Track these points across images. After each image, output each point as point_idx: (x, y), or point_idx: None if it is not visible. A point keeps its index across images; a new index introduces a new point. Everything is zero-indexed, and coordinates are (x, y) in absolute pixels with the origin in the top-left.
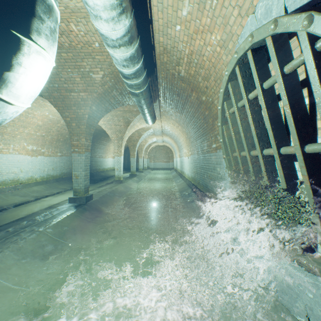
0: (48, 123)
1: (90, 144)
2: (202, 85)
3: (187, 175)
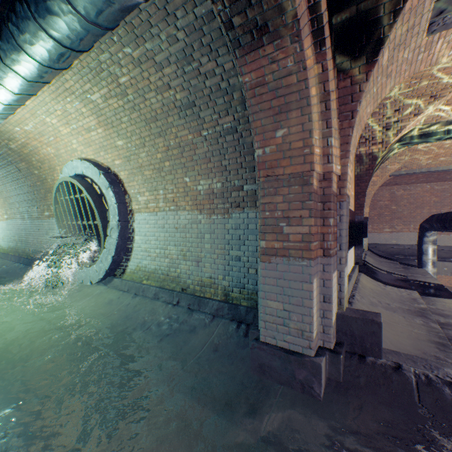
0: None
1: None
2: (36, 163)
3: None
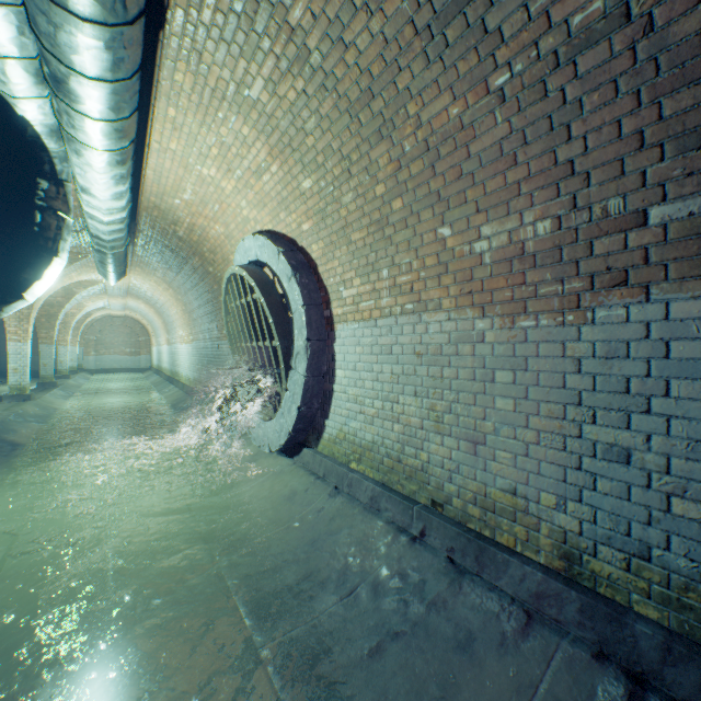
0: None
1: None
2: (209, 255)
3: (186, 378)
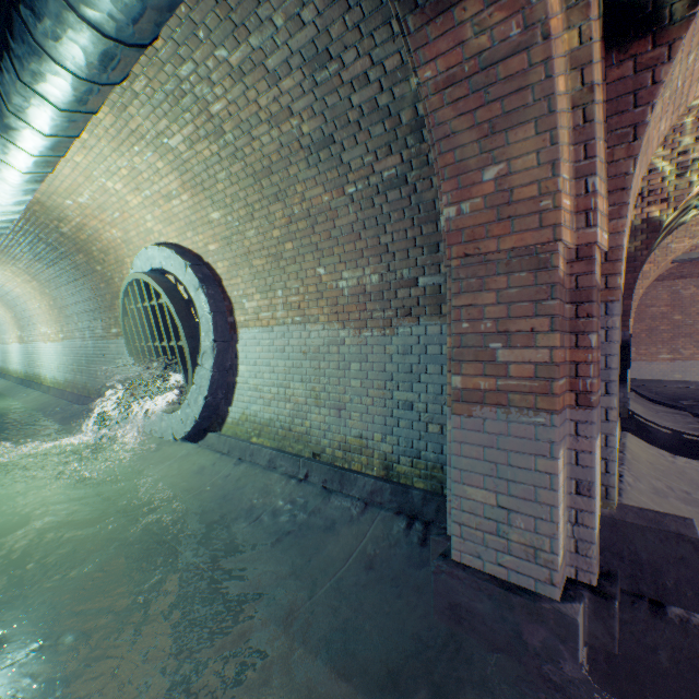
0: None
1: None
2: (98, 255)
3: (52, 380)
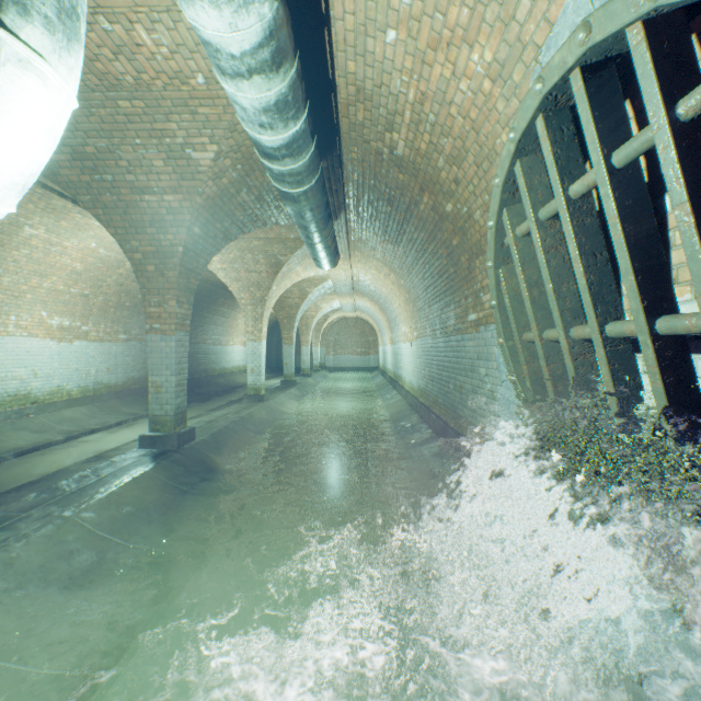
0: (98, 266)
1: (189, 314)
2: (446, 175)
3: (408, 384)
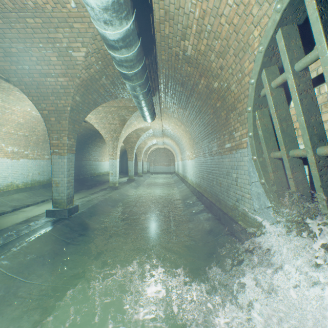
0: (32, 120)
1: (75, 144)
2: (215, 65)
3: (190, 180)
